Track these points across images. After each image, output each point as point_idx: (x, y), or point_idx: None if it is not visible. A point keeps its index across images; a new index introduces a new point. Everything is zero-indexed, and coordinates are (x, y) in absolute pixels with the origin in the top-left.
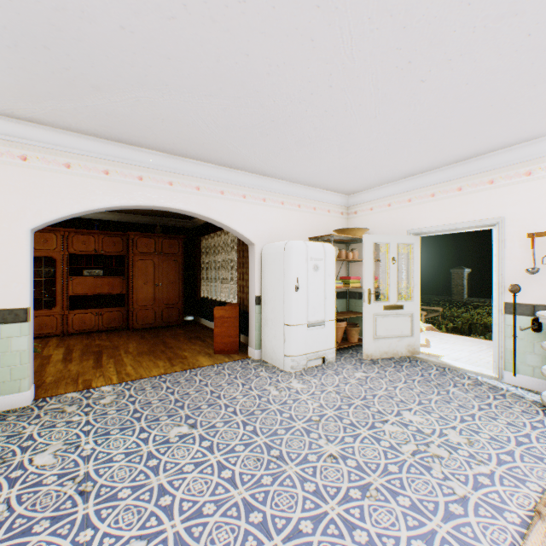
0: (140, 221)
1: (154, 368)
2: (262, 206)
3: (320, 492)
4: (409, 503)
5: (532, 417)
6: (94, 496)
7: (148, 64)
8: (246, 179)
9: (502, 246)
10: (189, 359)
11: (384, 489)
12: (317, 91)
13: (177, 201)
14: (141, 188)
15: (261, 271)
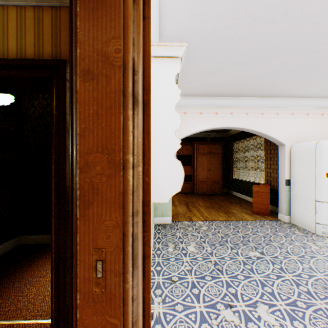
0: (197, 136)
1: (219, 216)
2: (290, 119)
3: None
4: None
5: None
6: (225, 273)
7: (244, 52)
8: (279, 102)
9: None
10: (237, 214)
11: None
12: None
13: (234, 123)
14: (216, 118)
15: (289, 163)
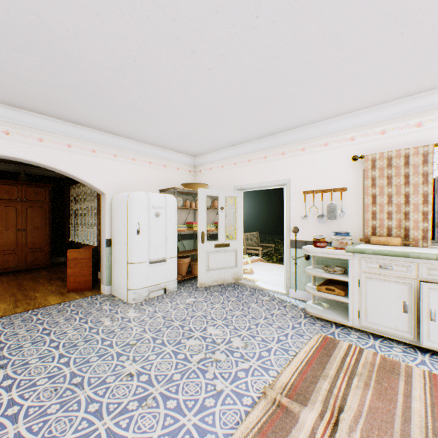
0: (3, 168)
1: None
2: (113, 161)
3: (101, 411)
4: (175, 405)
5: (296, 320)
6: None
7: None
8: (96, 136)
9: (289, 200)
10: (38, 300)
11: (160, 396)
12: (126, 63)
13: (15, 150)
14: None
15: (112, 217)
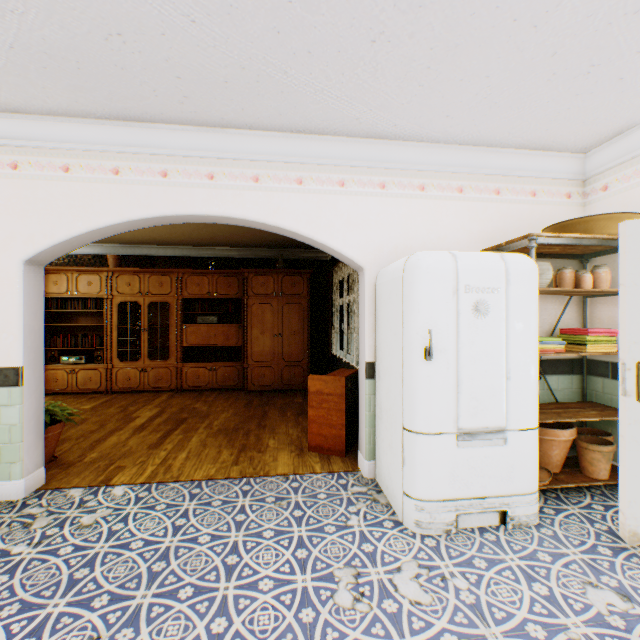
0: (263, 256)
1: (208, 462)
2: (377, 198)
3: None
4: None
5: None
6: None
7: None
8: (344, 151)
9: None
10: (265, 455)
11: None
12: None
13: (220, 204)
14: (165, 188)
15: (375, 317)
